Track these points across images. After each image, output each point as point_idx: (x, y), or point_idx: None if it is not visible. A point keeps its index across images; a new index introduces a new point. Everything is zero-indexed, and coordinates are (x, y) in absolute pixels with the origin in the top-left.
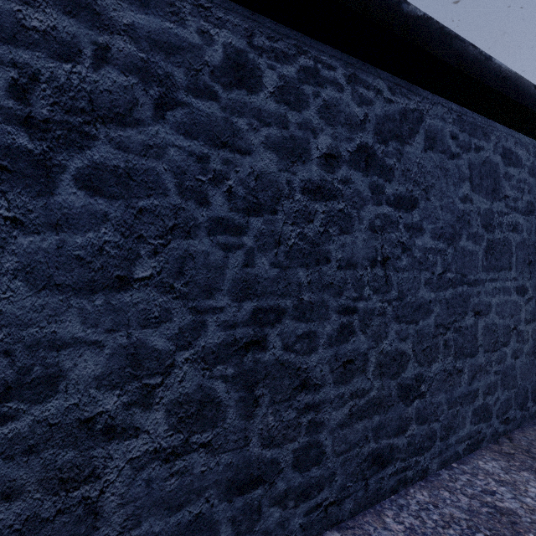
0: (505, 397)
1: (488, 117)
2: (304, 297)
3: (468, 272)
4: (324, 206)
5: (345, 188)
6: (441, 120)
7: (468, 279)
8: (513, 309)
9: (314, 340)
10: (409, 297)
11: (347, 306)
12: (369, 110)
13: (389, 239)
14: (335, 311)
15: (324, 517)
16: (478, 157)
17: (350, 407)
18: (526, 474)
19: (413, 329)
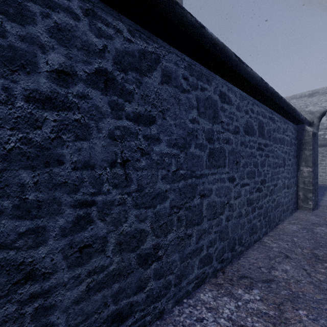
0: (221, 246)
1: (211, 70)
2: (29, 197)
3: (196, 169)
4: (56, 115)
5: (82, 102)
6: (175, 64)
7: (196, 174)
8: (227, 191)
9: (43, 234)
10: (148, 189)
11: (85, 201)
12: (109, 43)
13: (129, 146)
14: (70, 206)
15: None
16: (203, 95)
17: (88, 283)
18: (226, 298)
19: (151, 212)
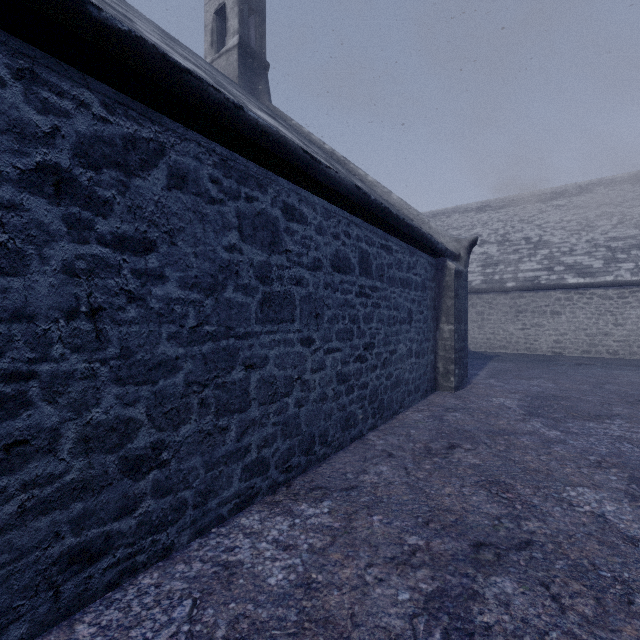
0: (287, 446)
1: (269, 170)
2: None
3: (237, 325)
4: None
5: (10, 215)
6: (196, 159)
7: (237, 332)
8: (297, 360)
9: None
10: (142, 354)
11: (15, 371)
12: (64, 123)
13: (104, 286)
14: None
15: None
16: (251, 208)
17: (21, 502)
18: (279, 518)
19: (148, 391)
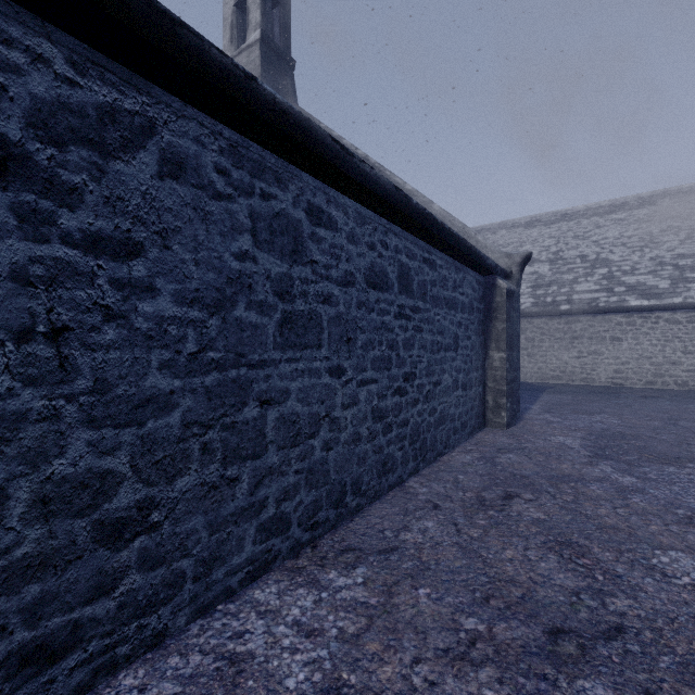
0: (312, 498)
1: (290, 162)
2: None
3: (250, 351)
4: None
5: None
6: (197, 142)
7: (250, 359)
8: (325, 393)
9: None
10: (124, 388)
11: None
12: (12, 81)
13: (71, 300)
14: None
15: None
16: (268, 207)
17: None
18: (301, 591)
19: (132, 435)
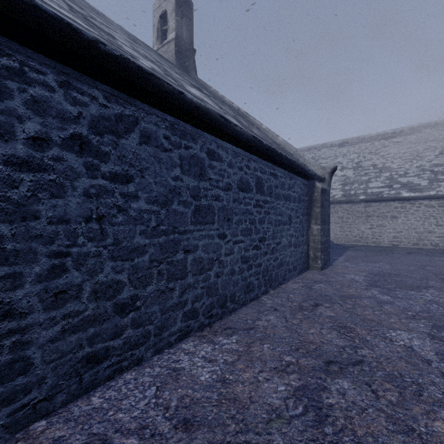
0: (210, 302)
1: (198, 128)
2: (7, 246)
3: (179, 225)
4: (32, 176)
5: (57, 164)
6: (155, 125)
7: (179, 230)
8: (216, 248)
9: (20, 279)
10: (125, 243)
11: (60, 252)
12: (84, 109)
13: (105, 203)
14: (45, 256)
15: (32, 412)
16: (188, 153)
17: (63, 325)
18: (205, 345)
19: (129, 264)
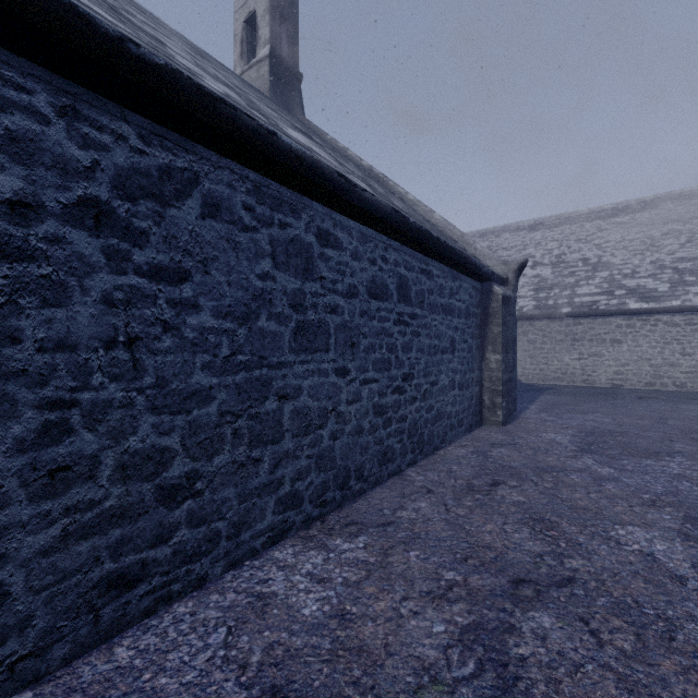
0: (321, 480)
1: (302, 194)
2: None
3: (270, 354)
4: (8, 269)
5: (54, 248)
6: (229, 187)
7: (270, 361)
8: (332, 391)
9: None
10: (177, 384)
11: (59, 399)
12: (103, 156)
13: (141, 316)
14: (32, 407)
15: (8, 679)
16: (284, 234)
17: (64, 526)
18: (313, 552)
19: (183, 420)
